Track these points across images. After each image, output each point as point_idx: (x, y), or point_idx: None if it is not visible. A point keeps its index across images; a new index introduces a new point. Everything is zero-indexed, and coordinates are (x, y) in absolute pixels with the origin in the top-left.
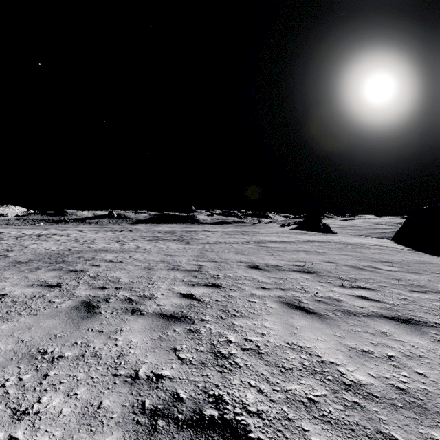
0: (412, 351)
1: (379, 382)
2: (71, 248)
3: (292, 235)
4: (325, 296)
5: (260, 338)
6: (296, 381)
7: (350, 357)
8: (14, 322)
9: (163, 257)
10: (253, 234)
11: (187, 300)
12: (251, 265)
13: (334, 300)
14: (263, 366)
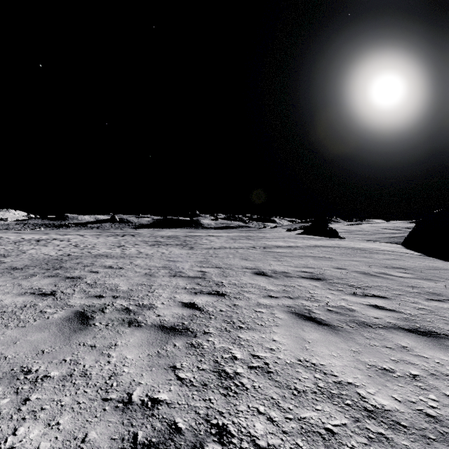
0: (437, 369)
1: (405, 408)
2: (70, 253)
3: (299, 240)
4: (337, 305)
5: (268, 354)
6: (311, 406)
7: (369, 377)
8: None
9: (165, 263)
10: (258, 239)
11: (189, 309)
12: (257, 272)
13: (347, 310)
14: (273, 387)
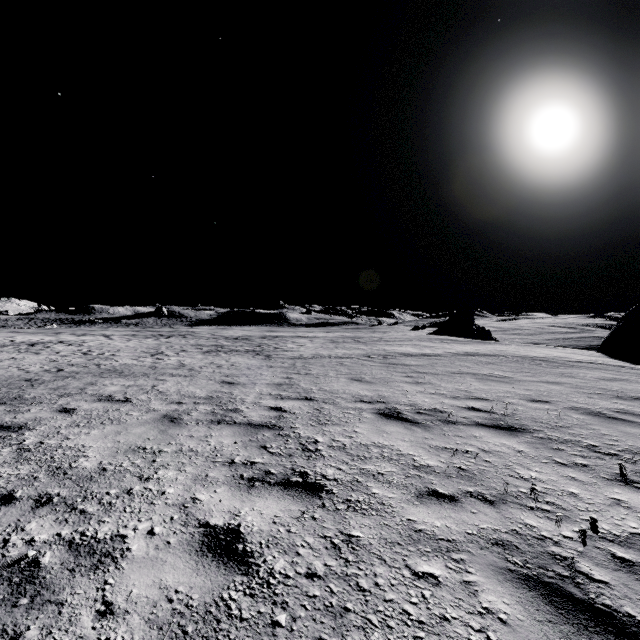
0: None
1: None
2: (64, 367)
3: (436, 343)
4: (626, 535)
5: None
6: None
7: None
8: None
9: (214, 388)
10: (373, 342)
11: (215, 569)
12: (385, 410)
13: None
14: None
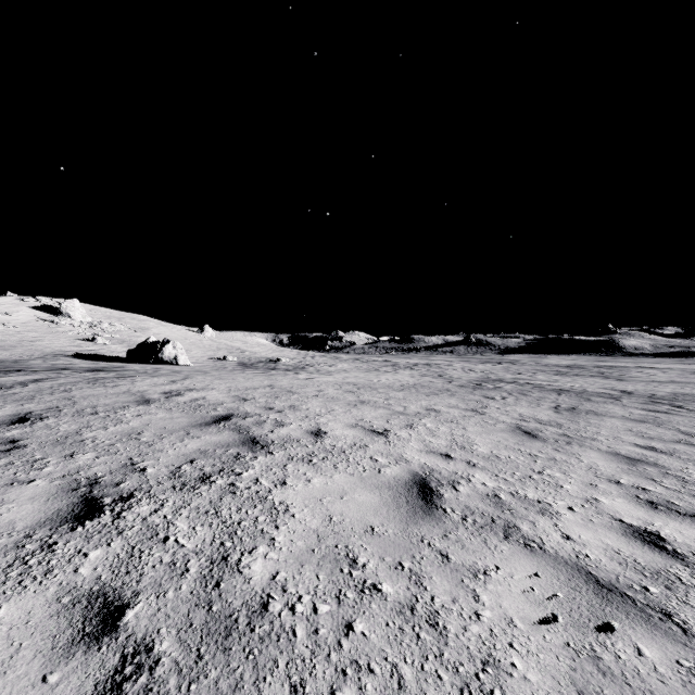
0: None
1: None
2: (486, 376)
3: None
4: None
5: None
6: None
7: None
8: (555, 396)
9: (600, 387)
10: None
11: (649, 401)
12: None
13: None
14: None
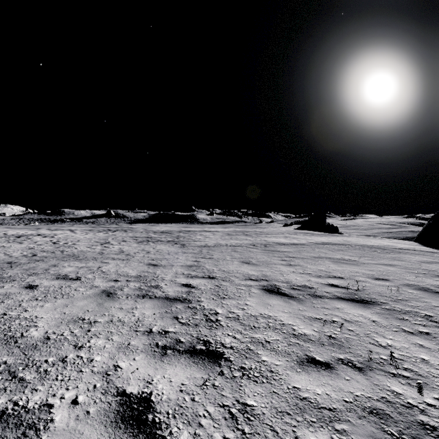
0: None
1: None
2: (37, 253)
3: (300, 236)
4: None
5: None
6: None
7: None
8: None
9: (142, 269)
10: (256, 235)
11: None
12: (268, 286)
13: None
14: None
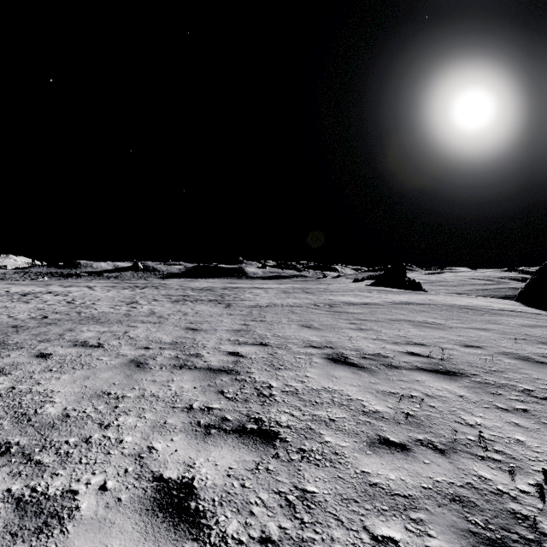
0: None
1: None
2: (48, 315)
3: (374, 294)
4: None
5: None
6: None
7: None
8: None
9: (179, 334)
10: (319, 293)
11: (164, 533)
12: (333, 354)
13: None
14: None
